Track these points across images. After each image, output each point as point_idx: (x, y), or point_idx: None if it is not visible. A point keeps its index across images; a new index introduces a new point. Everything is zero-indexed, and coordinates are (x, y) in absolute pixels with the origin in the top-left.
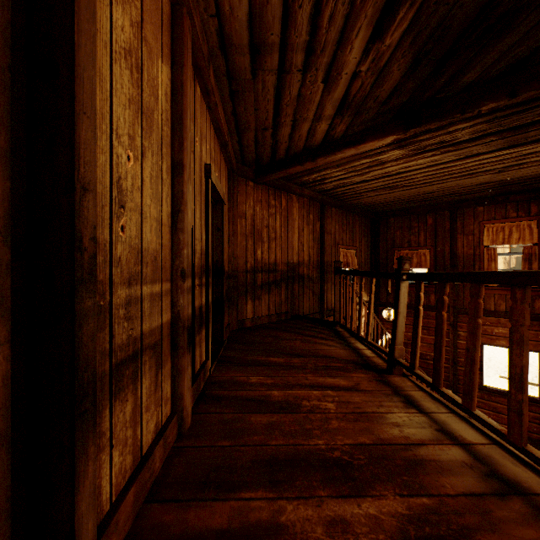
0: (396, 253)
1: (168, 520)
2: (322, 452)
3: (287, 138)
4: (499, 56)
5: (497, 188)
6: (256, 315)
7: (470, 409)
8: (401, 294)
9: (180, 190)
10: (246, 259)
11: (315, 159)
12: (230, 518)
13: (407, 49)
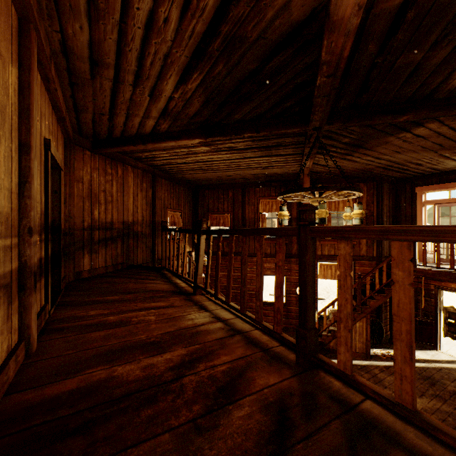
0: (210, 216)
1: (28, 397)
2: (143, 341)
3: (122, 124)
4: (249, 111)
5: (265, 178)
6: (94, 267)
7: (228, 302)
8: (201, 243)
9: (27, 165)
10: (84, 218)
11: (145, 143)
12: (79, 383)
13: (201, 93)
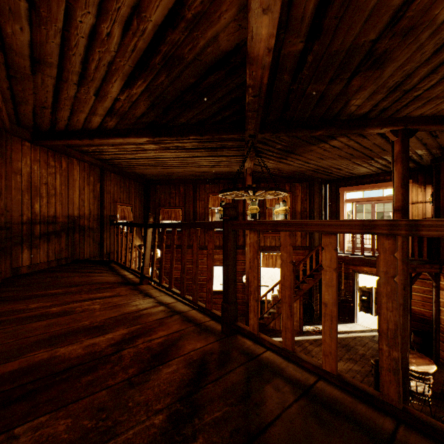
0: (161, 210)
1: None
2: (87, 326)
3: (66, 118)
4: (193, 116)
5: (214, 175)
6: (34, 263)
7: (171, 289)
8: (148, 236)
9: None
10: (22, 212)
11: (92, 138)
12: (20, 364)
13: (146, 98)
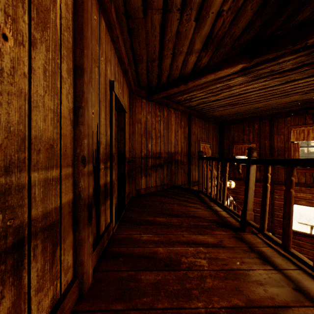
0: (234, 146)
1: None
2: None
3: (168, 68)
4: None
5: (301, 105)
6: (148, 186)
7: None
8: (250, 174)
9: (80, 89)
10: (141, 150)
11: (186, 82)
12: None
13: None
